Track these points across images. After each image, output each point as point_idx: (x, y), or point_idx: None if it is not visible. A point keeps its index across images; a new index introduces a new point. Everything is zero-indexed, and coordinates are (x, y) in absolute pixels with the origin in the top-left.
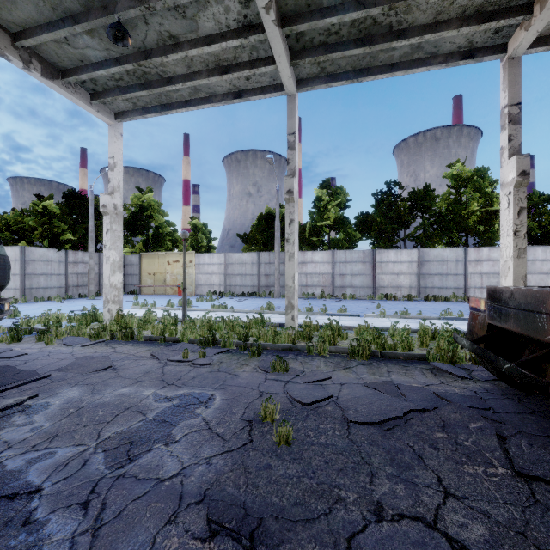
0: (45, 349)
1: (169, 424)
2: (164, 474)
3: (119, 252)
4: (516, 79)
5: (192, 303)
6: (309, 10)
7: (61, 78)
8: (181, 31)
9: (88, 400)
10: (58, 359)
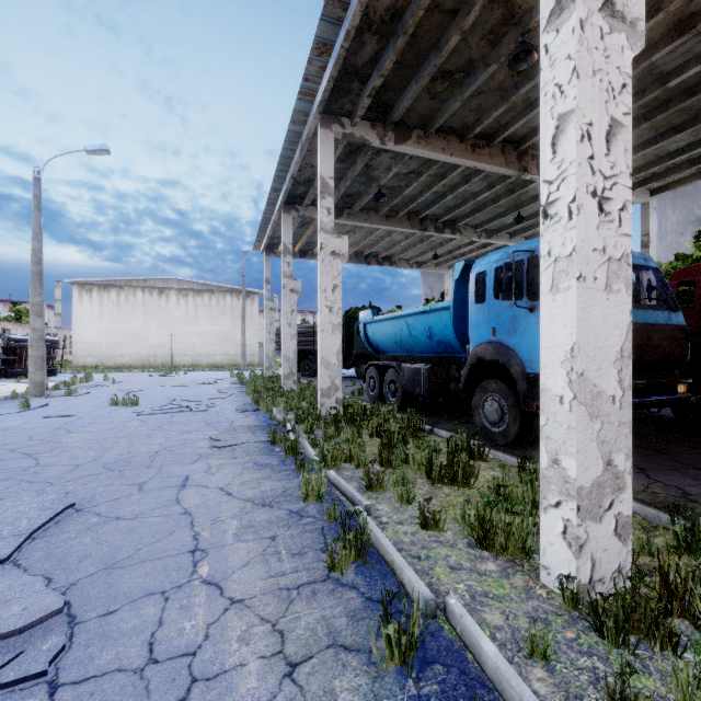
0: None
1: None
2: None
3: None
4: (646, 217)
5: None
6: (504, 226)
7: (423, 265)
8: (459, 243)
9: None
10: None
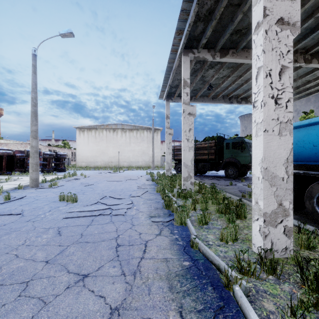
0: None
1: None
2: None
3: None
4: None
5: None
6: None
7: None
8: (310, 78)
9: None
10: None
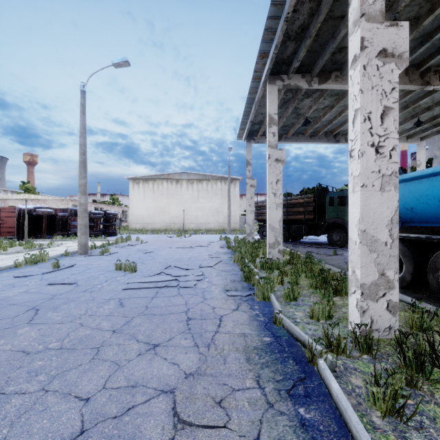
0: None
1: None
2: None
3: None
4: None
5: None
6: None
7: None
8: None
9: None
10: None
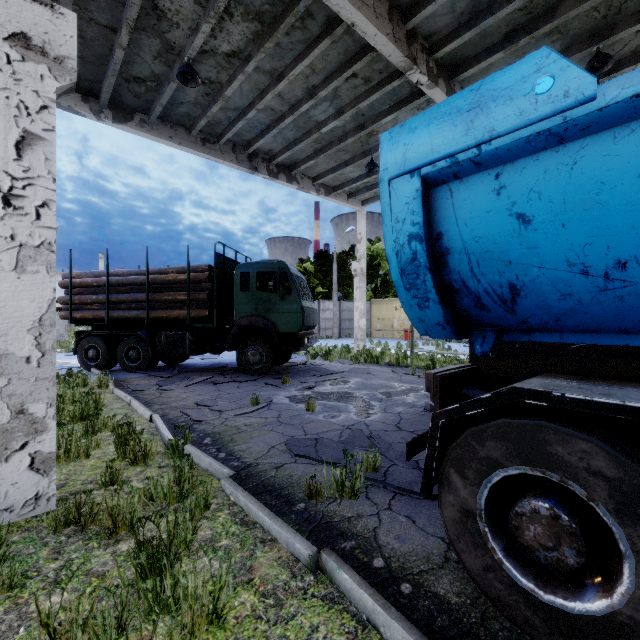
0: (331, 364)
1: (407, 392)
2: (406, 401)
3: (364, 303)
4: None
5: (418, 346)
6: None
7: (333, 192)
8: None
9: (366, 382)
10: (341, 368)
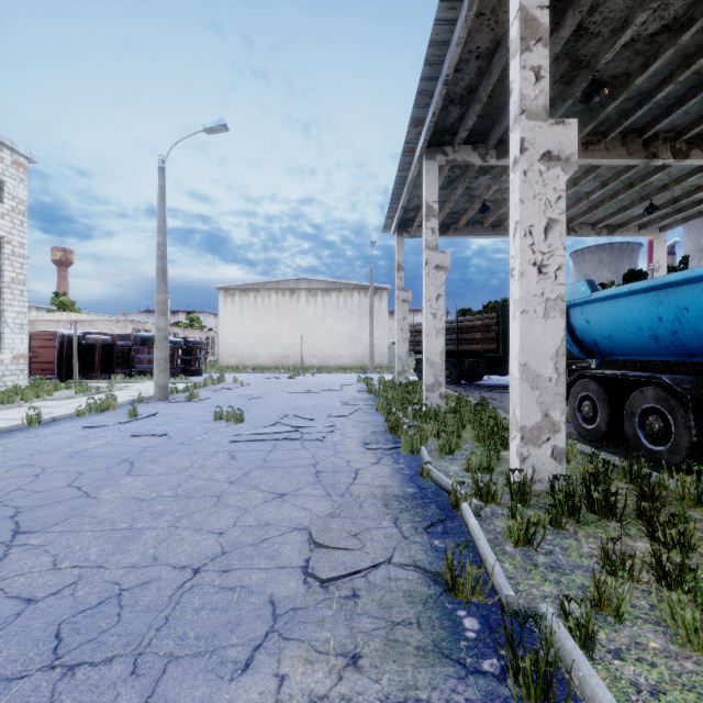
0: None
1: None
2: None
3: None
4: None
5: None
6: None
7: (618, 229)
8: (699, 182)
9: None
10: None
